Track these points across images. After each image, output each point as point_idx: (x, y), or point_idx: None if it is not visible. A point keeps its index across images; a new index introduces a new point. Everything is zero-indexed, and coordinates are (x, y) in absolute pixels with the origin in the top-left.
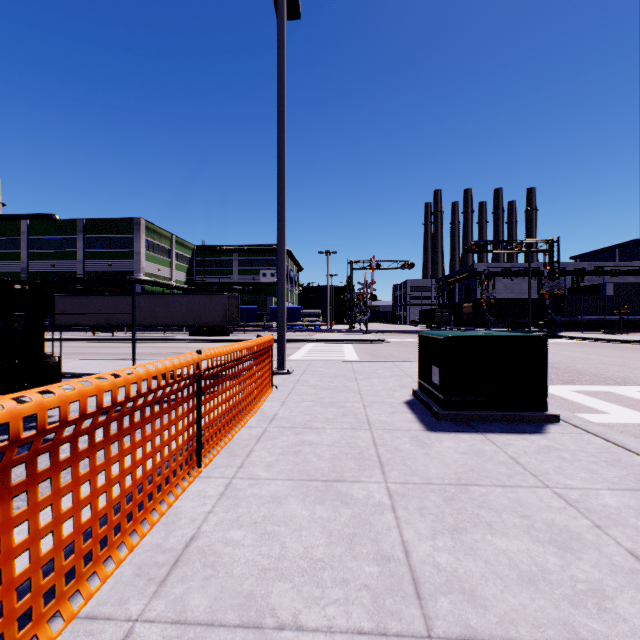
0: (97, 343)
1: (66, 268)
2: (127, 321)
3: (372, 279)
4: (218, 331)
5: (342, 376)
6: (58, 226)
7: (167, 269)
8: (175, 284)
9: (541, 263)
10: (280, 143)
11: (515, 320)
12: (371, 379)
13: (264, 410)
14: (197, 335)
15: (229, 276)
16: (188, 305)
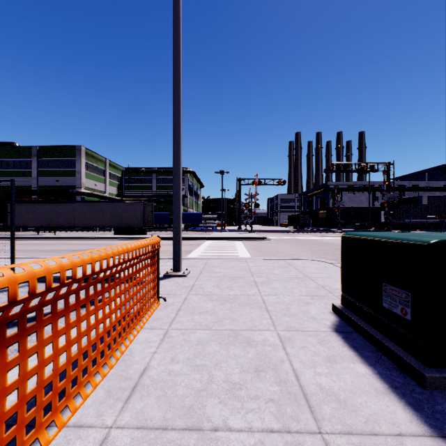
0: (36, 241)
1: (23, 183)
2: (65, 223)
3: (256, 191)
4: (137, 231)
5: (240, 279)
6: (17, 151)
7: (102, 184)
8: (108, 196)
9: (375, 182)
10: (175, 36)
11: (356, 223)
12: (272, 283)
13: (131, 355)
14: (120, 234)
15: (149, 190)
16: (113, 210)
